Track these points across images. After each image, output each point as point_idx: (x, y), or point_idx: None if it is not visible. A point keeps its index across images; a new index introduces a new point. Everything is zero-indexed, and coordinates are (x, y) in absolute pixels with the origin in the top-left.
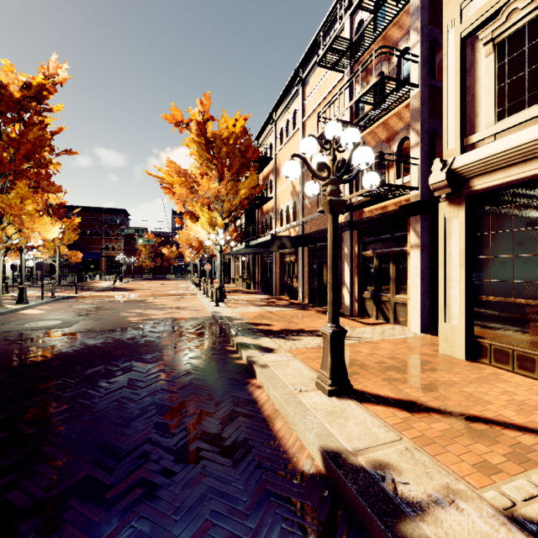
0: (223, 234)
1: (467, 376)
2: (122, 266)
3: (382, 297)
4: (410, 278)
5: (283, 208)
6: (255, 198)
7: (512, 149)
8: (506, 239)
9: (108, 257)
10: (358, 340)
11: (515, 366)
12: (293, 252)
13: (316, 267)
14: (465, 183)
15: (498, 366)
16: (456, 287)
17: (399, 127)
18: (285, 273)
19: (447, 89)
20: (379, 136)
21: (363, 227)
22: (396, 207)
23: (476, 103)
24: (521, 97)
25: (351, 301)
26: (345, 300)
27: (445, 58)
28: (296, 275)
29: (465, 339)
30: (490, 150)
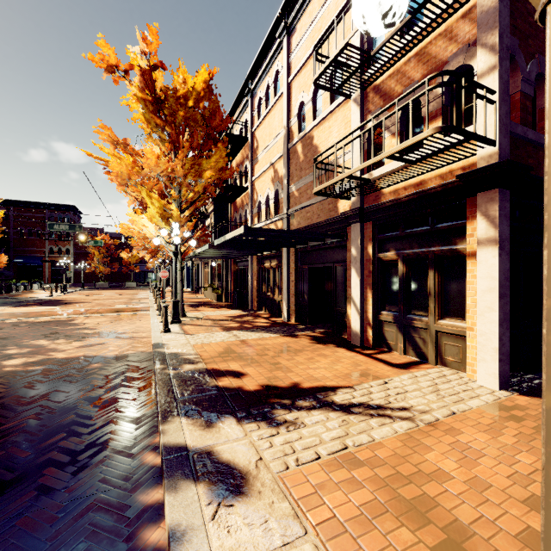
0: (178, 230)
1: None
2: (64, 273)
3: (415, 321)
4: (476, 295)
5: (262, 199)
6: (227, 188)
7: None
8: None
9: (52, 262)
10: (412, 421)
11: None
12: (275, 256)
13: (306, 275)
14: None
15: None
16: None
17: (450, 52)
18: (264, 282)
19: None
20: (410, 76)
21: (381, 216)
22: (443, 181)
23: None
24: None
25: (362, 325)
26: (351, 323)
27: None
28: (278, 285)
29: None
30: None
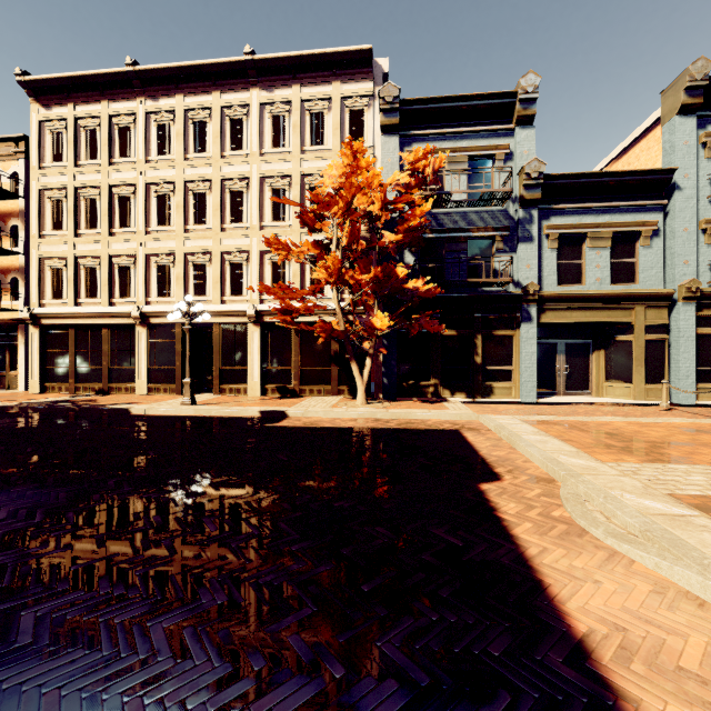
0: None
1: (35, 396)
2: None
3: (0, 374)
4: (19, 361)
5: None
6: None
7: (53, 313)
8: (55, 344)
9: None
10: None
11: (58, 391)
12: None
13: None
14: (40, 320)
15: (52, 392)
16: (37, 363)
17: (13, 269)
18: None
19: (33, 275)
20: None
21: None
22: (10, 317)
23: (46, 287)
24: (60, 293)
25: None
26: None
27: (32, 261)
28: None
29: (40, 385)
30: (47, 311)
